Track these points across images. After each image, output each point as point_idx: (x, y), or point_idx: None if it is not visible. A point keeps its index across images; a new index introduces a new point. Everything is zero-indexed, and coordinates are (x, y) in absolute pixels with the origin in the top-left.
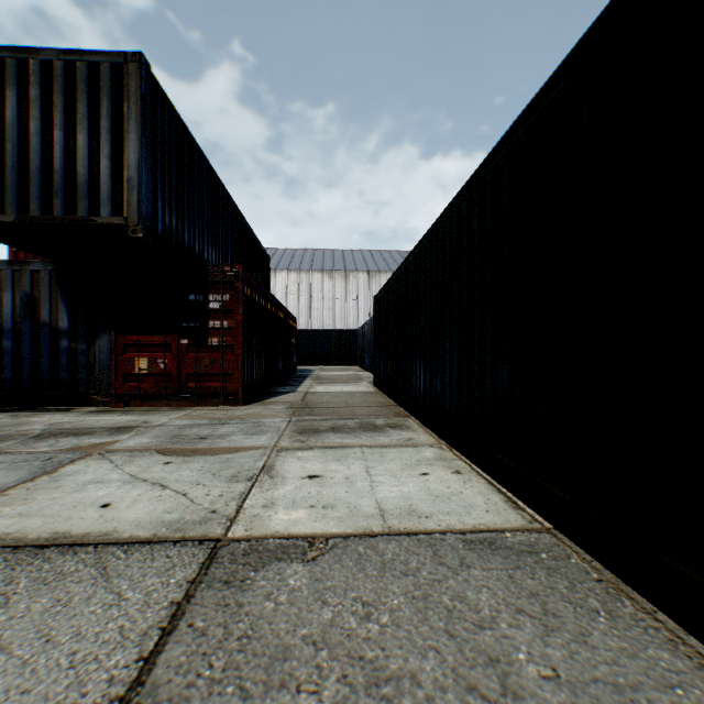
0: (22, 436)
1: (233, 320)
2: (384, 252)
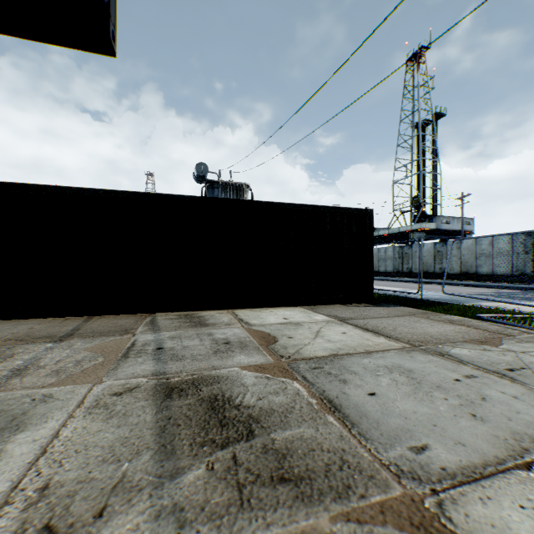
0: (241, 462)
1: None
2: None
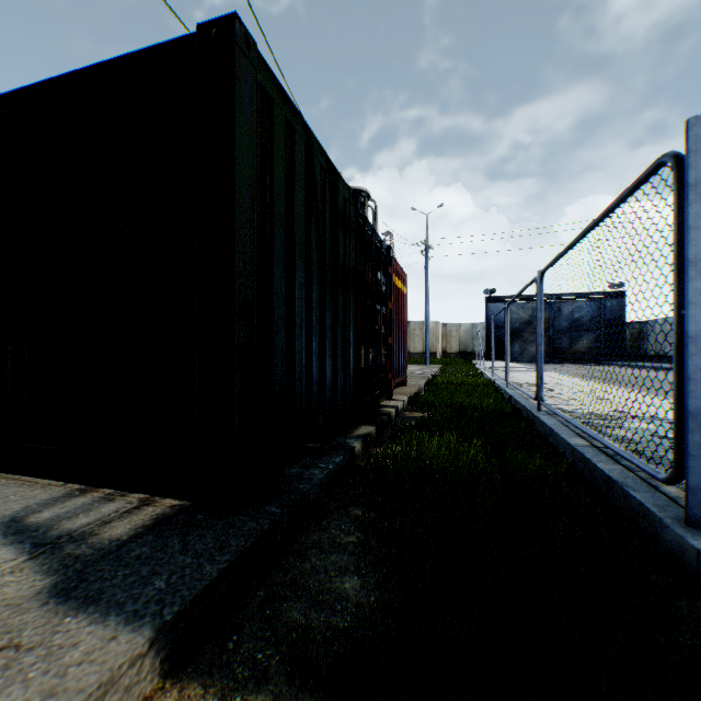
0: None
1: None
2: None
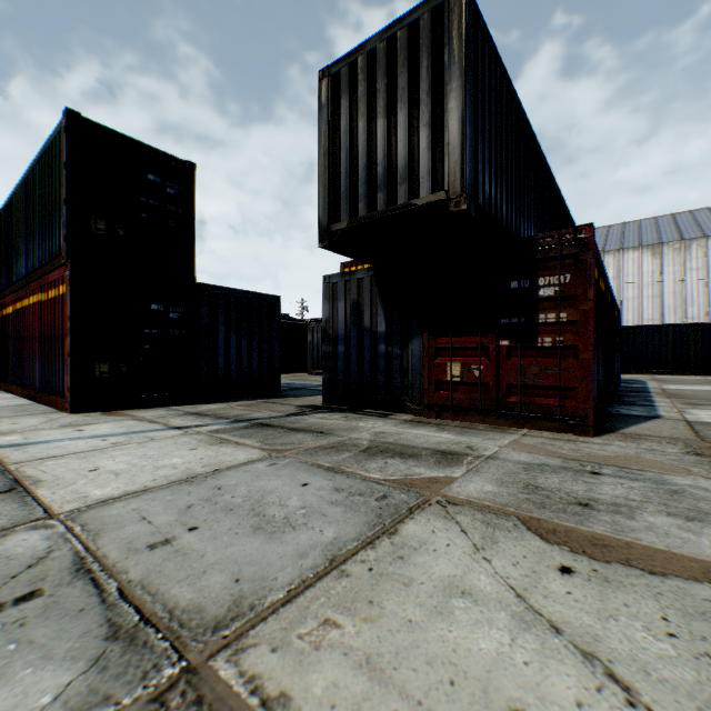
0: (353, 446)
1: (576, 310)
2: None
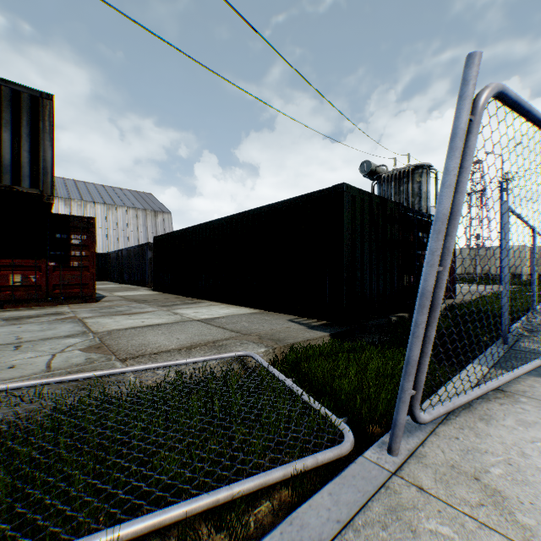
0: None
1: (90, 251)
2: (117, 189)
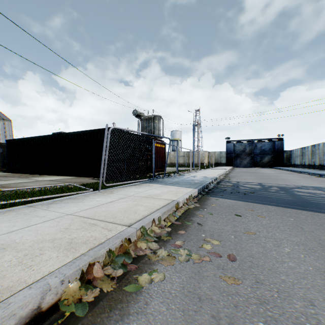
0: None
1: None
2: None
